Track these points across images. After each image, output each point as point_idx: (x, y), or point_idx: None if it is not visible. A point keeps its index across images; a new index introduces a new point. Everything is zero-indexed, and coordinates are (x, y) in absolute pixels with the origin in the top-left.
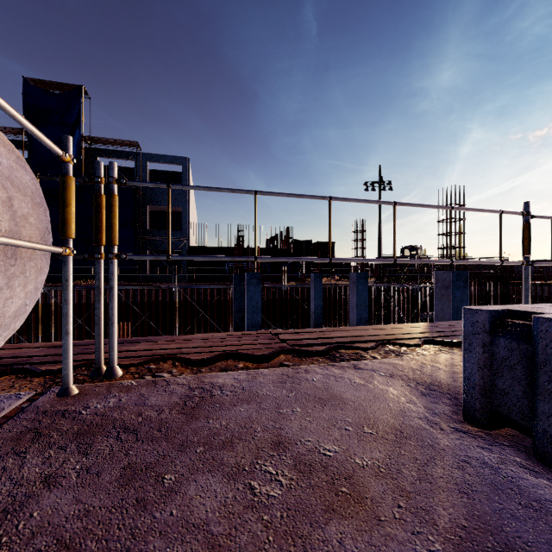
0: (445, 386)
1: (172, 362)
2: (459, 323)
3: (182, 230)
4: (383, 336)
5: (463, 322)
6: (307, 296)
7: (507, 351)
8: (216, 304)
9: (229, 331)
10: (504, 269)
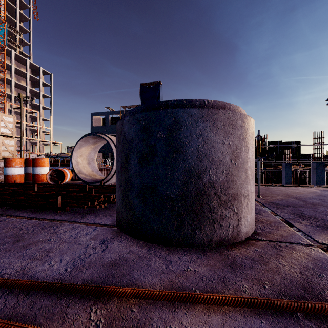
0: None
1: None
2: None
3: None
4: None
5: None
6: (279, 176)
7: None
8: None
9: None
10: None
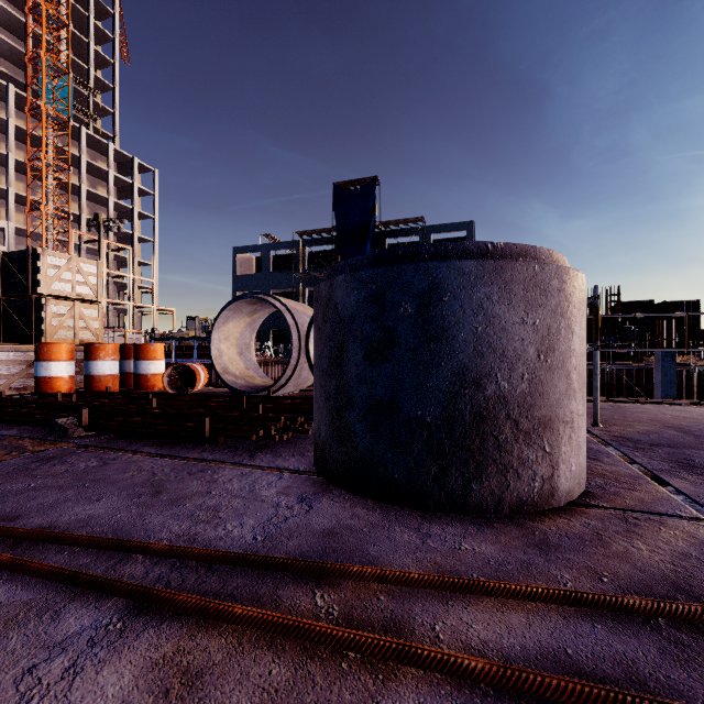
0: None
1: None
2: None
3: None
4: None
5: None
6: (646, 381)
7: None
8: None
9: None
10: None
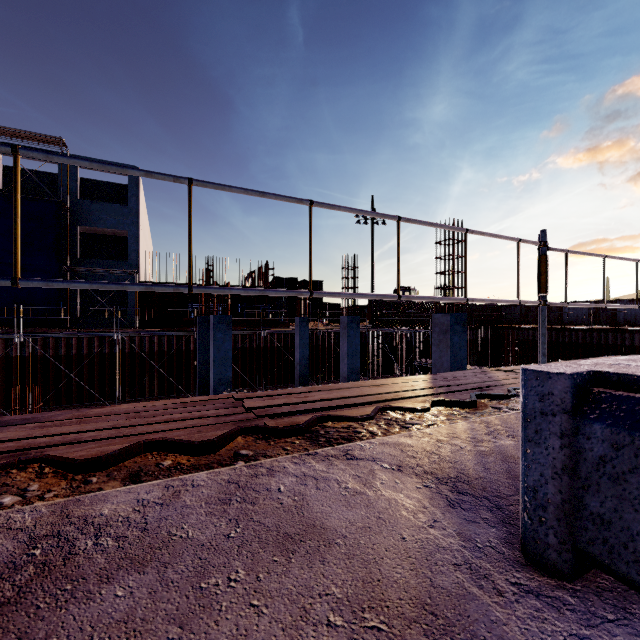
0: (477, 483)
1: (39, 468)
2: (462, 373)
3: (129, 260)
4: (380, 396)
5: (524, 393)
6: (291, 343)
7: (609, 448)
8: (176, 355)
9: (194, 389)
10: (493, 313)
